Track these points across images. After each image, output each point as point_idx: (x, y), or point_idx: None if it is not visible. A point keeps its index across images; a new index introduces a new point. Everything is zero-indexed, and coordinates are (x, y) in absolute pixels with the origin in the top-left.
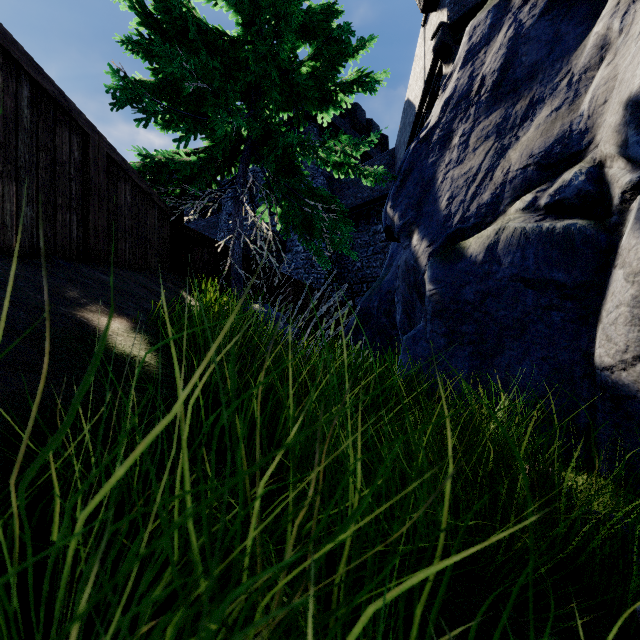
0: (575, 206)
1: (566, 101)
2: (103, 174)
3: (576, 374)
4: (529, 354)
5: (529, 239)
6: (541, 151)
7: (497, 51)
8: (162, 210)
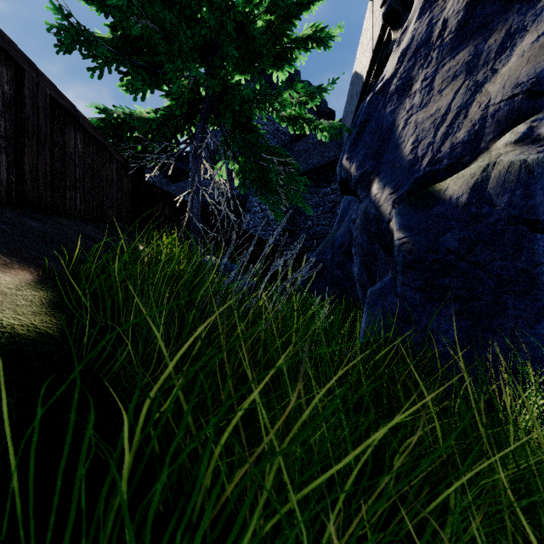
0: None
1: None
2: (44, 116)
3: None
4: None
5: (533, 173)
6: (531, 78)
7: None
8: (121, 164)
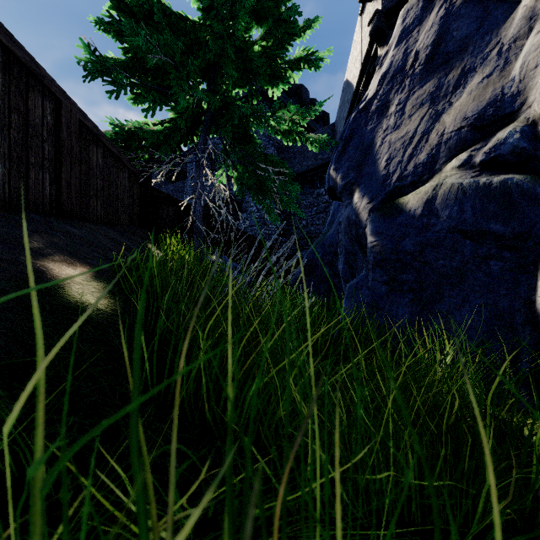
0: (510, 162)
1: (497, 68)
2: (75, 138)
3: (517, 321)
4: (468, 301)
5: (466, 193)
6: (474, 114)
7: (429, 29)
8: (132, 173)
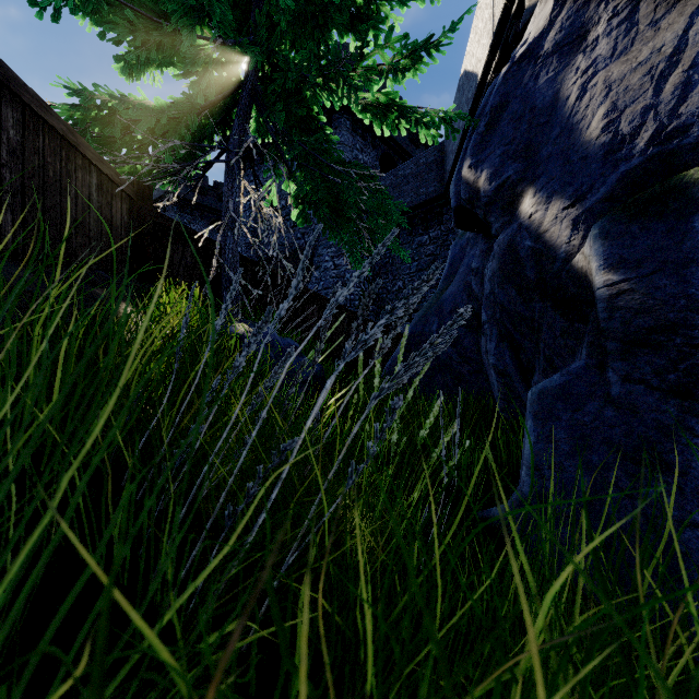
0: None
1: None
2: None
3: None
4: None
5: None
6: None
7: None
8: (109, 180)
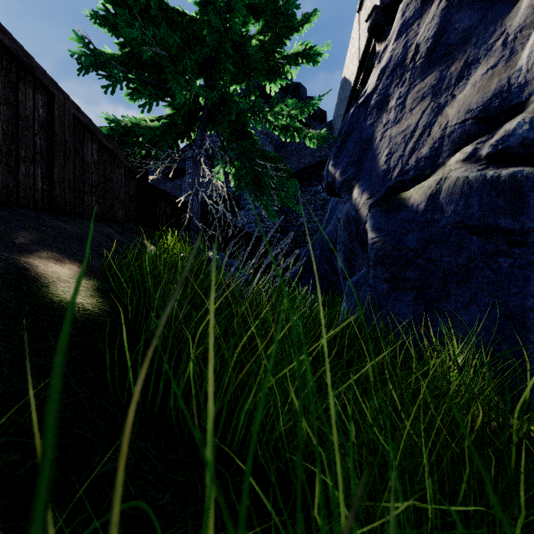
0: (519, 154)
1: (502, 59)
2: (69, 132)
3: (529, 321)
4: (476, 300)
5: (472, 187)
6: (479, 106)
7: (430, 21)
8: (128, 169)
